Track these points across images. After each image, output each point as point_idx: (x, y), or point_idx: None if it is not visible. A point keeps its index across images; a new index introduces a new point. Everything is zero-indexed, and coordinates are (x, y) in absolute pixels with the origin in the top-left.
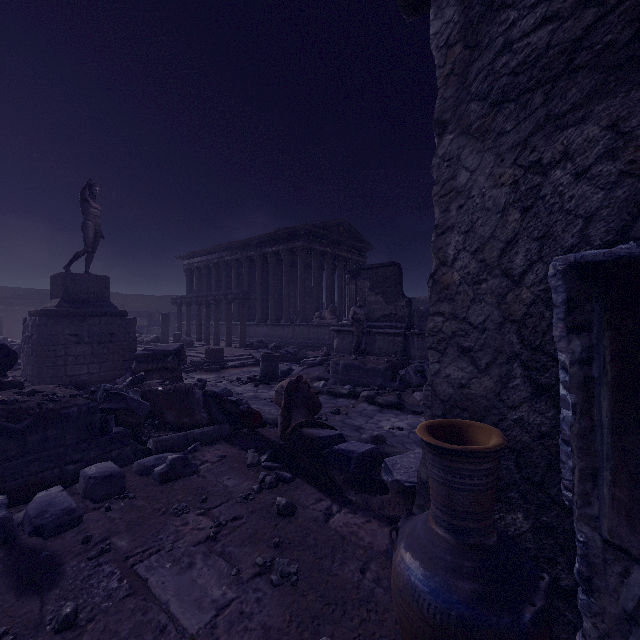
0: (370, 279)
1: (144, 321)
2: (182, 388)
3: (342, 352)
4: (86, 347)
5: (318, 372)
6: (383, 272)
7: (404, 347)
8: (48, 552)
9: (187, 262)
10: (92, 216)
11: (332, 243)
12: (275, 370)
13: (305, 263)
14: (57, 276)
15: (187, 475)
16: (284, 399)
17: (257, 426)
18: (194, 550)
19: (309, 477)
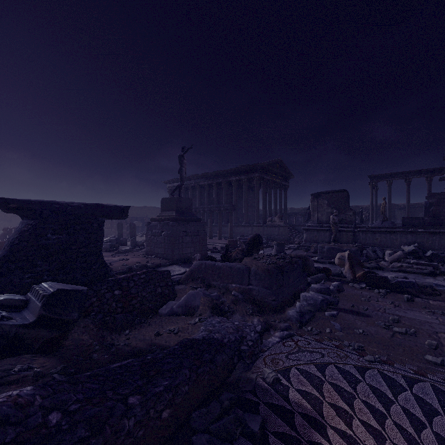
0: (327, 199)
1: (140, 223)
2: (301, 256)
3: (309, 242)
4: (189, 238)
5: (303, 253)
6: (336, 195)
7: (353, 238)
8: (346, 309)
9: (170, 185)
10: (184, 164)
11: (272, 174)
12: (284, 251)
13: (249, 186)
14: (171, 198)
15: (343, 291)
16: (348, 261)
17: (330, 275)
18: (397, 309)
19: (396, 291)
